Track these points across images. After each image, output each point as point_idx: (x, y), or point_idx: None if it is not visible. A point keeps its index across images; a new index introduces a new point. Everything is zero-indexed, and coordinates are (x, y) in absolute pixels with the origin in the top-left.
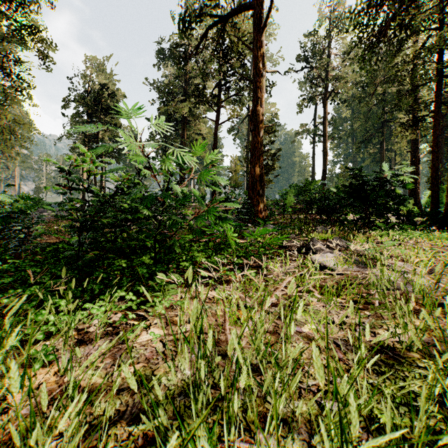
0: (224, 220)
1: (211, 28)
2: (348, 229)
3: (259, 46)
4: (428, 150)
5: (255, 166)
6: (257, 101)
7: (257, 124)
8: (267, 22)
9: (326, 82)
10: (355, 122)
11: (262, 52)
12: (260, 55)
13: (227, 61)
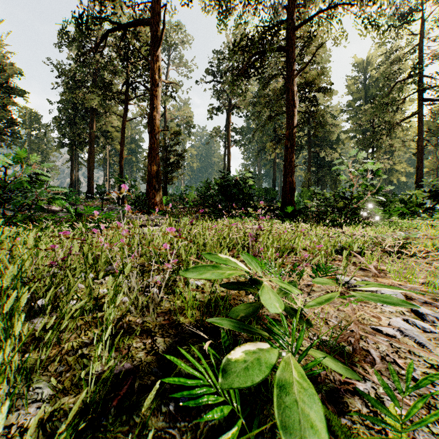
0: (57, 200)
1: (110, 32)
2: (215, 217)
3: (155, 60)
4: (304, 161)
5: (152, 164)
6: (153, 108)
7: (154, 128)
8: (161, 41)
9: (229, 96)
10: (256, 133)
11: (158, 66)
12: (156, 68)
13: (132, 63)
